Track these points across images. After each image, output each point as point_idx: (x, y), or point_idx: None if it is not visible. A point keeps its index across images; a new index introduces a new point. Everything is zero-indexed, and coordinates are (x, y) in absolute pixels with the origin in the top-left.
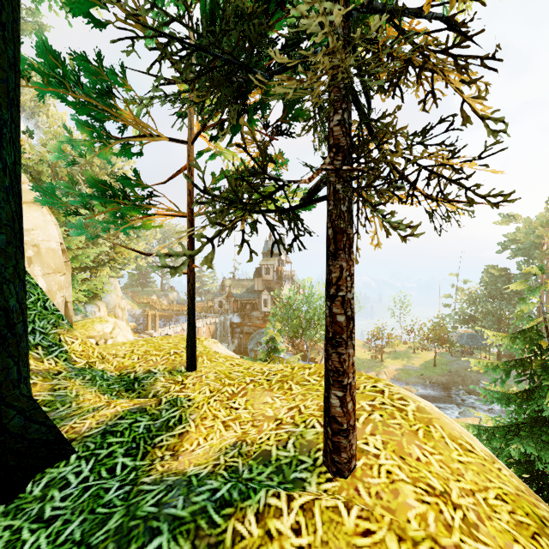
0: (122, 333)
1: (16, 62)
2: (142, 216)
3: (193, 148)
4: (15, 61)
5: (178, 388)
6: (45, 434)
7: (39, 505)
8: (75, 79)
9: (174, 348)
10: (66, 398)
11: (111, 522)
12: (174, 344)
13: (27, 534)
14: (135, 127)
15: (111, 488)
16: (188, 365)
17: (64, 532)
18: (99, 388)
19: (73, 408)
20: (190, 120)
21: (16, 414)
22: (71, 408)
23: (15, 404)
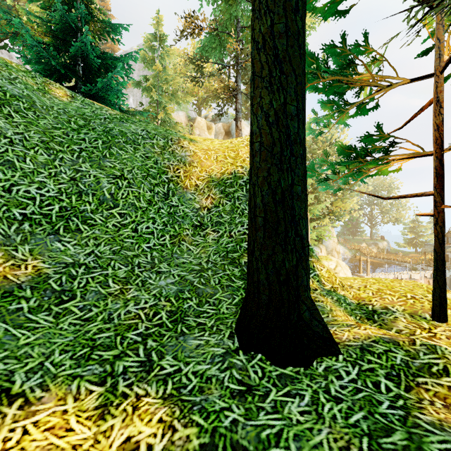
0: (342, 271)
1: (304, 68)
2: (378, 164)
3: (442, 77)
4: (303, 68)
5: (426, 334)
6: (321, 330)
7: (325, 382)
8: (325, 70)
9: (410, 292)
10: (324, 309)
11: (395, 437)
12: (408, 288)
13: (323, 399)
14: (372, 85)
15: (382, 402)
16: (434, 314)
17: (351, 416)
18: (345, 309)
19: (330, 318)
20: (437, 48)
21: (306, 309)
22: (329, 318)
23: (305, 302)
